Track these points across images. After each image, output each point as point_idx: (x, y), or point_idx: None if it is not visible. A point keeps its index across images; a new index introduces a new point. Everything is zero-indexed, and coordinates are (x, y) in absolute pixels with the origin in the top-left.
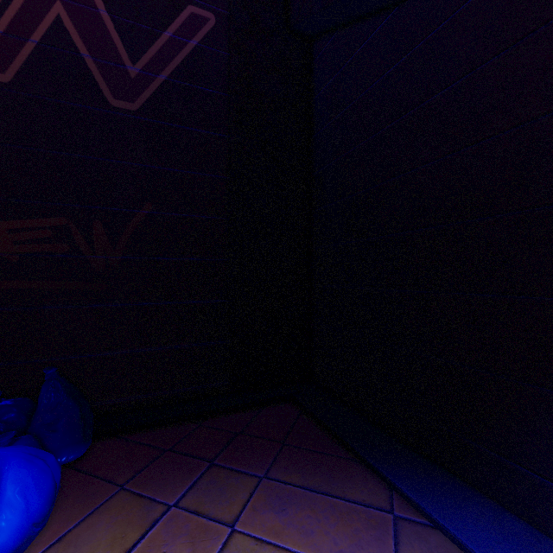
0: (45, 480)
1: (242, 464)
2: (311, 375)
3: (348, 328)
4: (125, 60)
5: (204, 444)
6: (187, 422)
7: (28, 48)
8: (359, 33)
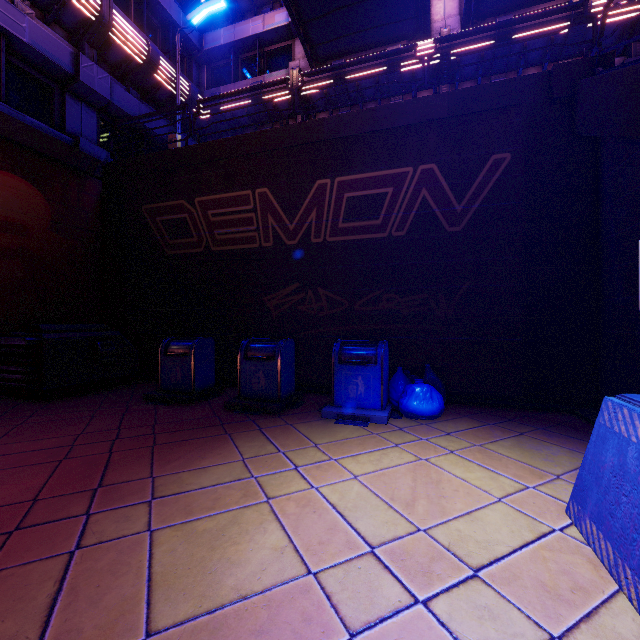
0: (442, 398)
1: (528, 423)
2: (598, 403)
3: (626, 363)
4: (455, 204)
5: (504, 415)
6: (492, 407)
7: (412, 216)
8: (633, 142)
